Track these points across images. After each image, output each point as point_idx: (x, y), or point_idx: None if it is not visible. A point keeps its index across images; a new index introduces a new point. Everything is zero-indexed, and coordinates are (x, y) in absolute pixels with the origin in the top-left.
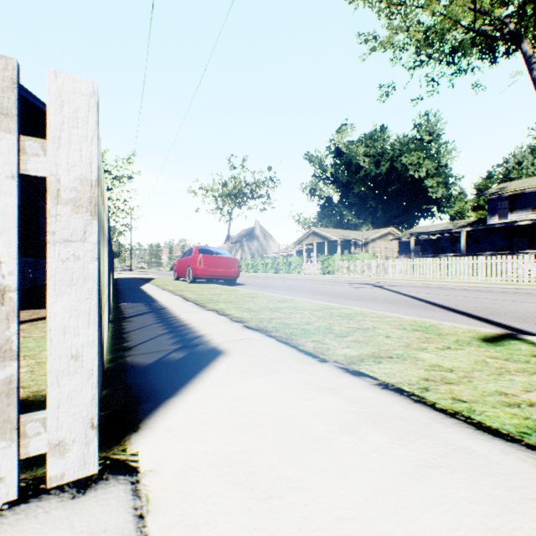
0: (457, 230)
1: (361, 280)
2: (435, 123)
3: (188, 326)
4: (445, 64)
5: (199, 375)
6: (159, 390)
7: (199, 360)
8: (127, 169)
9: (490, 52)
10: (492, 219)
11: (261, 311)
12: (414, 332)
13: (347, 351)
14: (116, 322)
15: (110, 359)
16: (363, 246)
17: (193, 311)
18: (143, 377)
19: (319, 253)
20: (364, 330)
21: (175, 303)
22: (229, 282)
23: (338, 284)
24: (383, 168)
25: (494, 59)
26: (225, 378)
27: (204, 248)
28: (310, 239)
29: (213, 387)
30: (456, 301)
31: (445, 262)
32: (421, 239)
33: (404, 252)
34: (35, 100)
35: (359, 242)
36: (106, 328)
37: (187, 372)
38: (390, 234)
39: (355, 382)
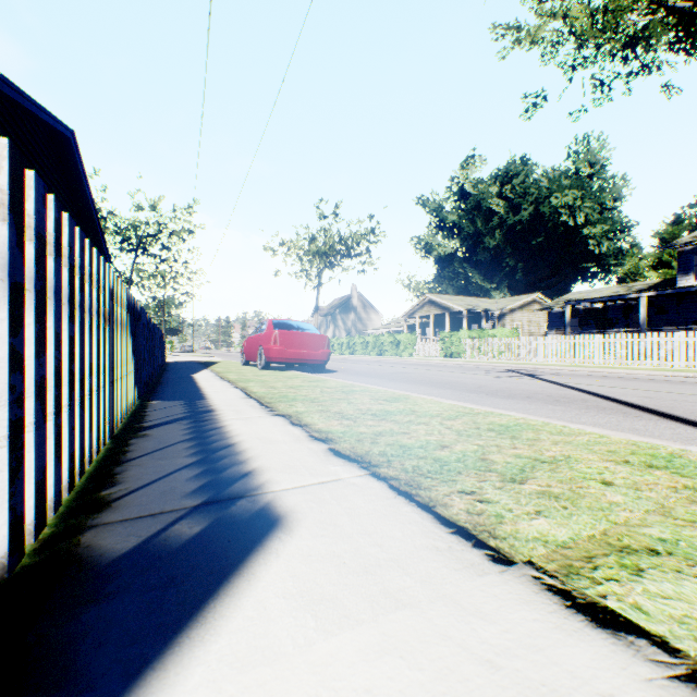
0: (634, 296)
1: (499, 366)
2: (599, 150)
3: (234, 448)
4: (621, 59)
5: (211, 608)
6: (85, 680)
7: (227, 547)
8: (187, 221)
9: (687, 39)
10: (684, 279)
11: (360, 418)
12: (653, 473)
13: (542, 526)
14: (121, 437)
15: (44, 540)
16: (498, 319)
17: (252, 416)
18: (78, 610)
19: (437, 328)
20: (552, 464)
21: (230, 402)
22: (315, 368)
23: (469, 371)
24: (524, 214)
25: (694, 48)
26: (270, 627)
27: (281, 321)
28: (425, 310)
29: (230, 669)
30: (665, 400)
31: (622, 340)
32: (580, 309)
33: (556, 327)
34: (54, 122)
35: (493, 313)
36: (53, 469)
37: (186, 592)
38: (536, 302)
39: (619, 664)
